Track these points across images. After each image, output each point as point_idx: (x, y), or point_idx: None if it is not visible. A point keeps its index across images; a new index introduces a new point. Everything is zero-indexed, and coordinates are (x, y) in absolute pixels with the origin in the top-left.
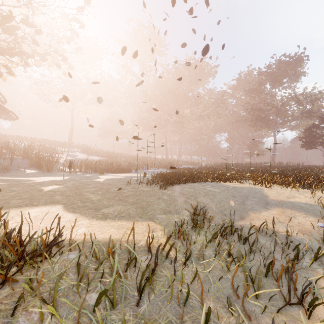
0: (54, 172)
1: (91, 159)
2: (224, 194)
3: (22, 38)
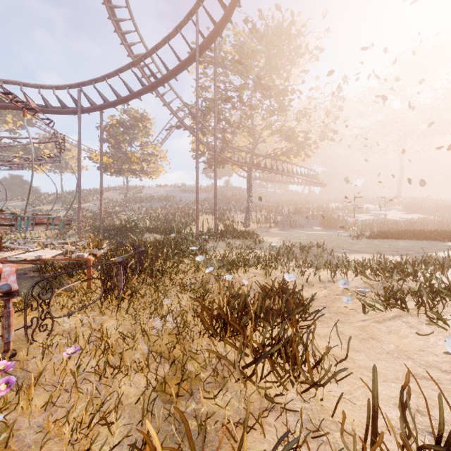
0: (334, 230)
1: (404, 218)
2: (395, 247)
3: (304, 137)
